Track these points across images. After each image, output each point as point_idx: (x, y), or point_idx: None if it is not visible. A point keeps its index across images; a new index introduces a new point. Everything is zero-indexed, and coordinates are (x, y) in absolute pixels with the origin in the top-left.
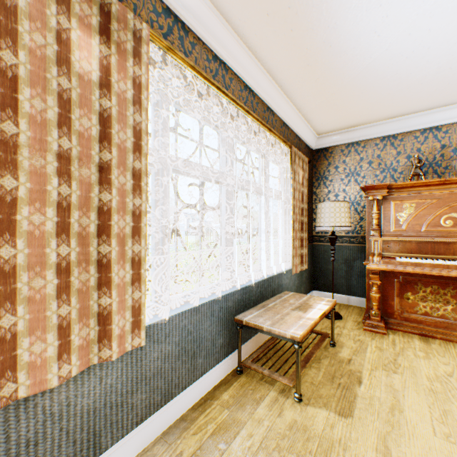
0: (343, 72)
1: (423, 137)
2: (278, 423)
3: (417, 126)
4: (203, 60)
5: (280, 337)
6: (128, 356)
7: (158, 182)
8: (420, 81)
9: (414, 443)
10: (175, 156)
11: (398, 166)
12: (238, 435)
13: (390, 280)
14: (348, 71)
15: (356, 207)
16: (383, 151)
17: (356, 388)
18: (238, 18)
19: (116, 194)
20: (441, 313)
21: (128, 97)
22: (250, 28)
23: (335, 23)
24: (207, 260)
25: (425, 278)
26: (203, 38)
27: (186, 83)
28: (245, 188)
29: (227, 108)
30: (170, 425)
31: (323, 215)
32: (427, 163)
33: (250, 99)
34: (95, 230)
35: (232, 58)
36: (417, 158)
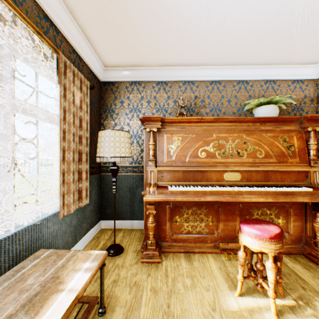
0: None
1: (185, 87)
2: None
3: (181, 78)
4: None
5: None
6: None
7: None
8: (186, 23)
9: None
10: None
11: (169, 108)
12: None
13: (163, 206)
14: None
15: (139, 140)
16: (159, 93)
17: None
18: None
19: None
20: (198, 230)
21: None
22: None
23: None
24: None
25: (189, 202)
26: None
27: None
28: None
29: None
30: None
31: (104, 144)
32: (187, 108)
33: None
34: None
35: None
36: (182, 100)
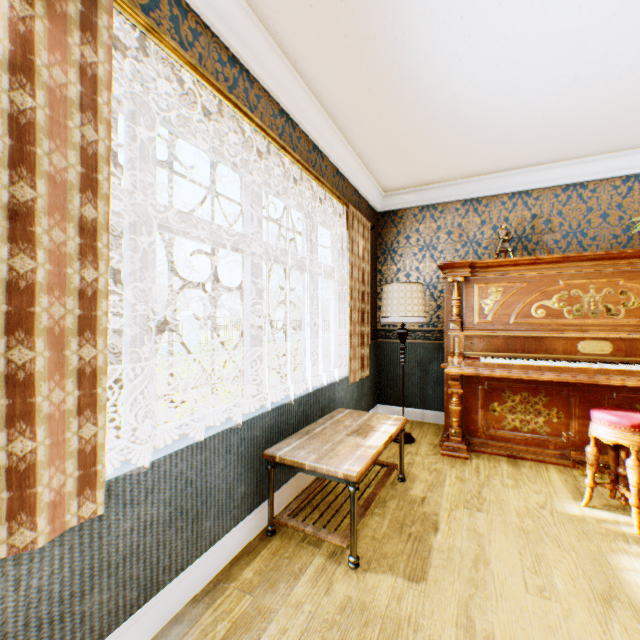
0: (415, 107)
1: (512, 203)
2: (324, 604)
3: (505, 189)
4: (212, 60)
5: (329, 477)
6: (74, 535)
7: (135, 245)
8: (508, 129)
9: (503, 607)
10: (166, 205)
11: (483, 239)
12: (264, 634)
13: (473, 387)
14: (421, 105)
15: (433, 291)
16: (465, 218)
17: (432, 538)
18: (267, 4)
19: (46, 260)
20: (532, 427)
21: (70, 96)
22: (287, 23)
23: (405, 34)
24: (223, 367)
25: (514, 384)
26: (213, 27)
27: (183, 92)
28: (281, 260)
29: (252, 139)
30: (154, 635)
31: (391, 301)
32: (516, 236)
33: (289, 131)
34: (1, 323)
35: (260, 66)
36: (505, 230)
